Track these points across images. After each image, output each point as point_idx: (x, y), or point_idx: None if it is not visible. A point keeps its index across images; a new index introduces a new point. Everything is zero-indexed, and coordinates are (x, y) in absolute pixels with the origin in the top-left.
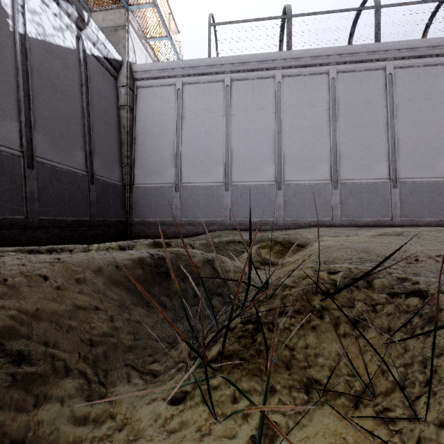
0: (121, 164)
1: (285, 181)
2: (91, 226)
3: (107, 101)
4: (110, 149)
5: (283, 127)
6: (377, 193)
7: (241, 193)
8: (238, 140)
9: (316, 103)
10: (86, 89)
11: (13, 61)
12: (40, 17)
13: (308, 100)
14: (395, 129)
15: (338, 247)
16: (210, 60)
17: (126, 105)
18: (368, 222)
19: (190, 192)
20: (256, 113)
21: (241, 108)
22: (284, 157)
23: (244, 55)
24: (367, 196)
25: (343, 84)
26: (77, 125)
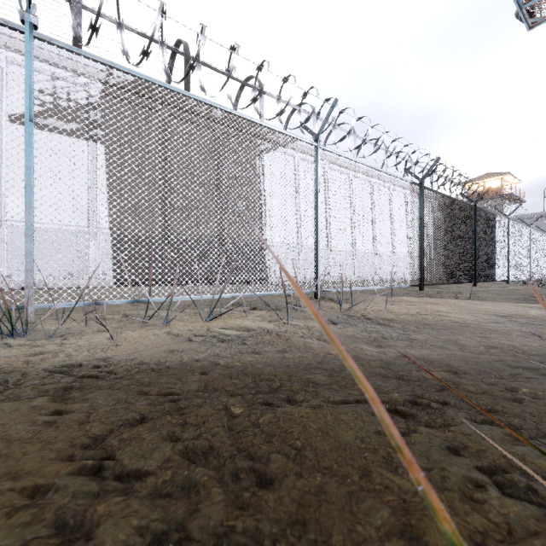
0: None
1: None
2: None
3: None
4: None
5: None
6: None
7: None
8: None
9: None
10: None
11: None
12: None
13: None
14: None
15: None
16: (544, 213)
17: None
18: None
19: None
20: None
21: None
22: None
23: None
24: None
25: None
26: None
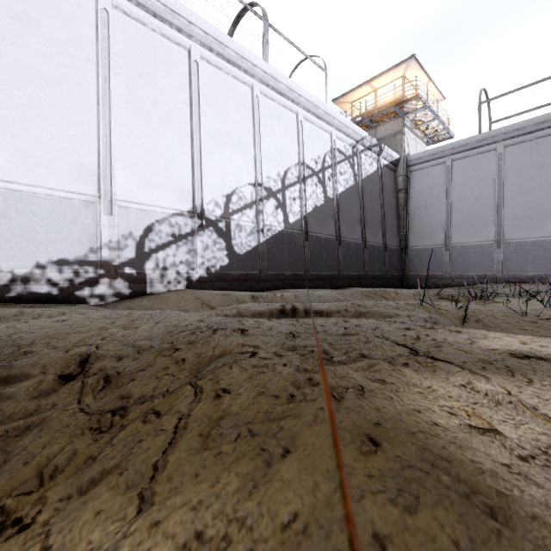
0: (398, 233)
1: None
2: (386, 278)
3: (390, 192)
4: (393, 225)
5: None
6: None
7: (515, 249)
8: (512, 201)
9: None
10: (381, 191)
11: (358, 196)
12: (365, 165)
13: None
14: None
15: None
16: (480, 136)
17: (403, 189)
18: None
19: (459, 251)
20: (534, 172)
21: (515, 171)
22: None
23: (519, 123)
24: None
25: None
26: (378, 217)
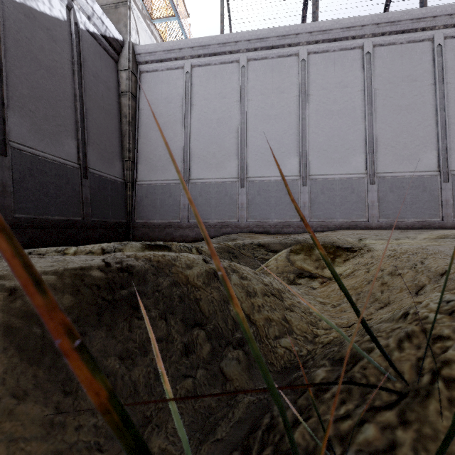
0: (122, 158)
1: (311, 175)
2: (83, 227)
3: (105, 86)
4: (109, 140)
5: (308, 113)
6: (424, 189)
7: (258, 190)
8: (256, 129)
9: (347, 83)
10: (79, 68)
11: None
12: None
13: (338, 80)
14: (446, 111)
15: (421, 252)
16: (223, 37)
17: (128, 91)
18: (412, 223)
19: (200, 189)
20: (276, 97)
21: (258, 92)
22: (309, 147)
23: (262, 30)
24: (411, 192)
25: (381, 59)
26: (67, 109)
